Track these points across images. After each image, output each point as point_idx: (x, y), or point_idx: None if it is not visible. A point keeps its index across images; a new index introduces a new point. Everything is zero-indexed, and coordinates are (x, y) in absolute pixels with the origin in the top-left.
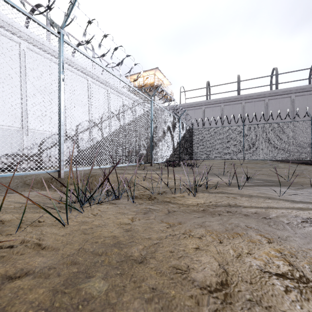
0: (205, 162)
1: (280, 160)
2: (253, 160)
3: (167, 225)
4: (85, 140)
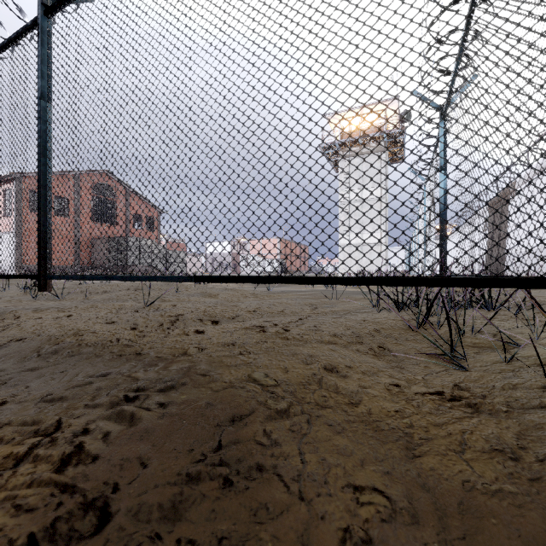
0: None
1: None
2: None
3: None
4: None
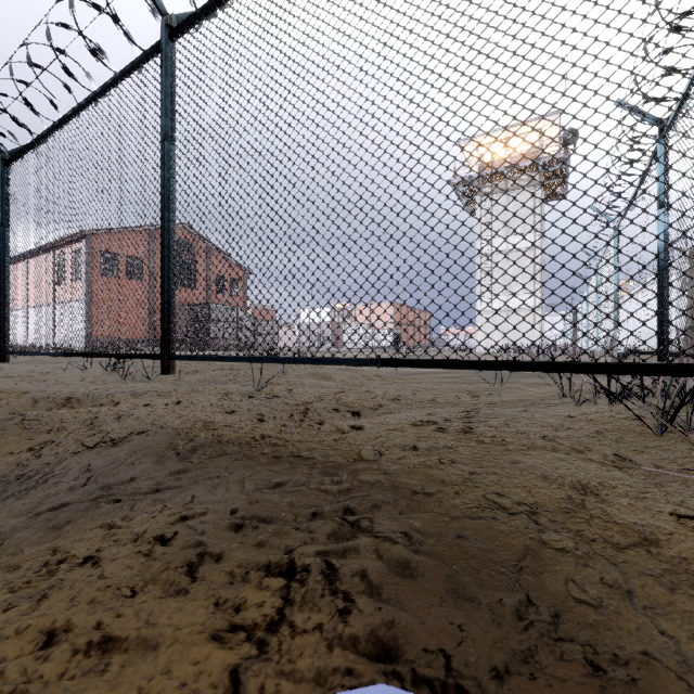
0: None
1: None
2: None
3: None
4: None
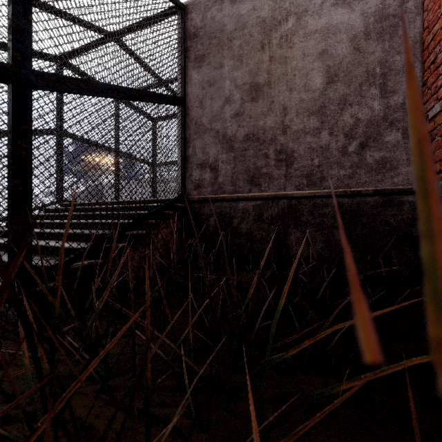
0: None
1: None
2: None
3: None
4: None
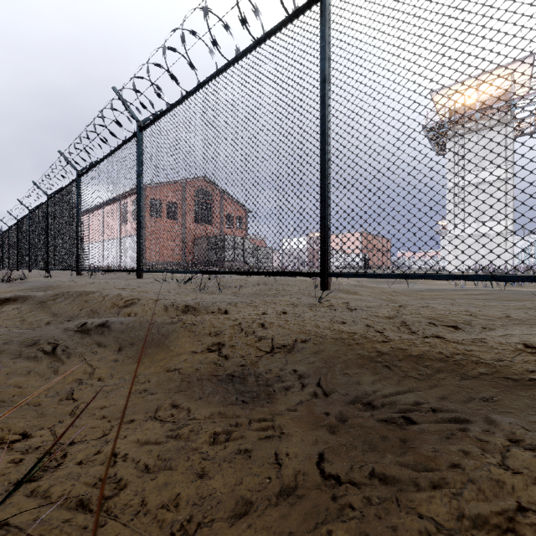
0: None
1: None
2: None
3: None
4: None
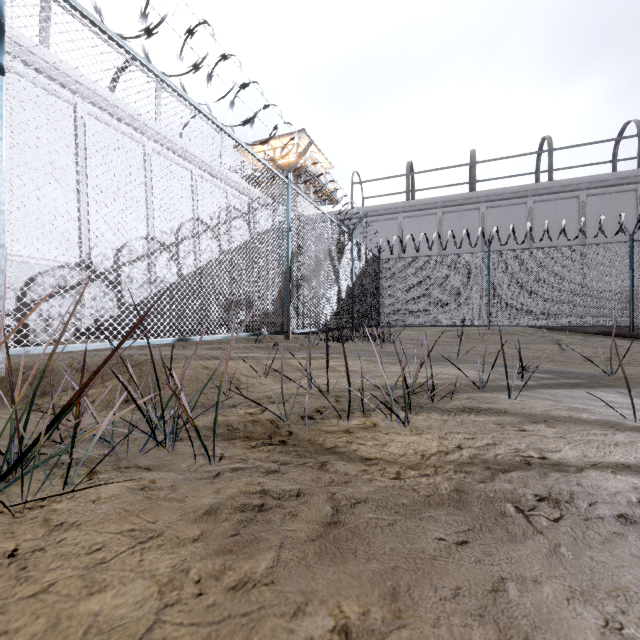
0: (406, 332)
1: (557, 328)
2: (503, 328)
3: (335, 638)
4: (138, 282)
